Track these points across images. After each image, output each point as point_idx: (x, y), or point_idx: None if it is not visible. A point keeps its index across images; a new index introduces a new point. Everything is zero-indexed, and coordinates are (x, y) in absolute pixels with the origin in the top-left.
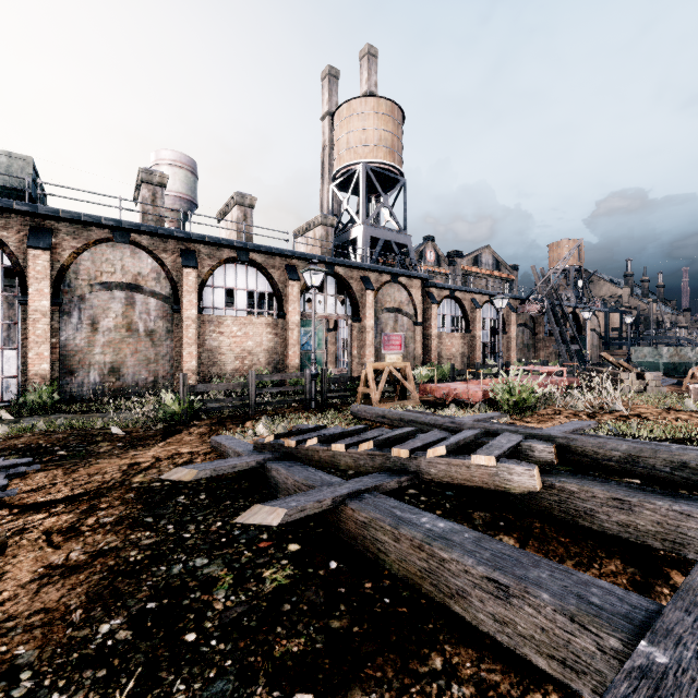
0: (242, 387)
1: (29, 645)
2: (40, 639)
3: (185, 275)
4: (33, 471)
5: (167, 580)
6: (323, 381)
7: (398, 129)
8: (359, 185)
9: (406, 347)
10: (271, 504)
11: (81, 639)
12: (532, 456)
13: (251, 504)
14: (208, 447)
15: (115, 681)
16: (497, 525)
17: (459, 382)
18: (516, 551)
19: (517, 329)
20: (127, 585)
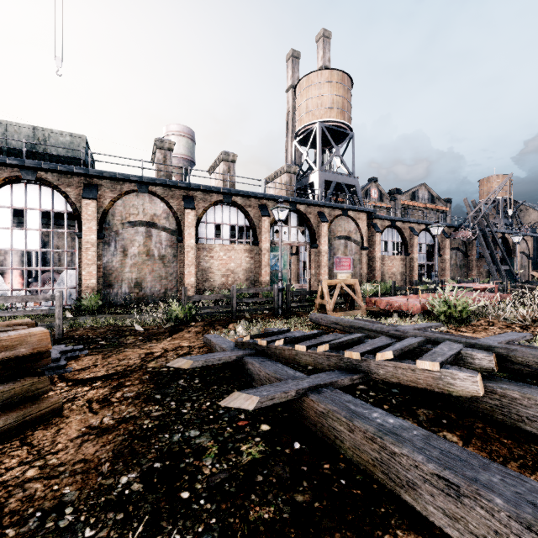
0: (226, 298)
1: (73, 486)
2: (80, 483)
3: (186, 214)
4: (83, 355)
5: (169, 446)
6: (287, 294)
7: (347, 93)
8: (316, 140)
9: (354, 267)
10: (247, 392)
11: (107, 486)
12: (473, 363)
13: (232, 389)
14: (202, 343)
15: (129, 524)
16: (440, 422)
17: (400, 296)
18: (464, 452)
19: (450, 252)
20: (140, 446)
